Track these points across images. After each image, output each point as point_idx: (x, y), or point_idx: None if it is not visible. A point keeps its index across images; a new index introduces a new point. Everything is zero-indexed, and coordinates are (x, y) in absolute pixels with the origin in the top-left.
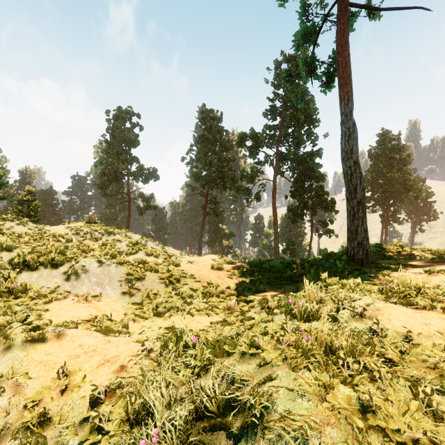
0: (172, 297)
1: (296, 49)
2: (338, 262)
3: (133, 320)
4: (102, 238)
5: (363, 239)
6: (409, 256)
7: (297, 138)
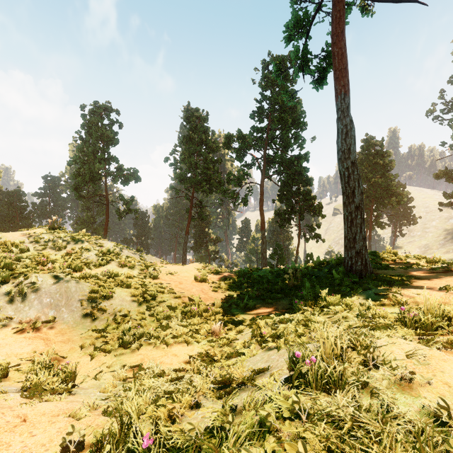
0: (145, 320)
1: (287, 41)
2: (335, 273)
3: (91, 355)
4: (67, 246)
5: (362, 248)
6: (404, 264)
7: (284, 141)
